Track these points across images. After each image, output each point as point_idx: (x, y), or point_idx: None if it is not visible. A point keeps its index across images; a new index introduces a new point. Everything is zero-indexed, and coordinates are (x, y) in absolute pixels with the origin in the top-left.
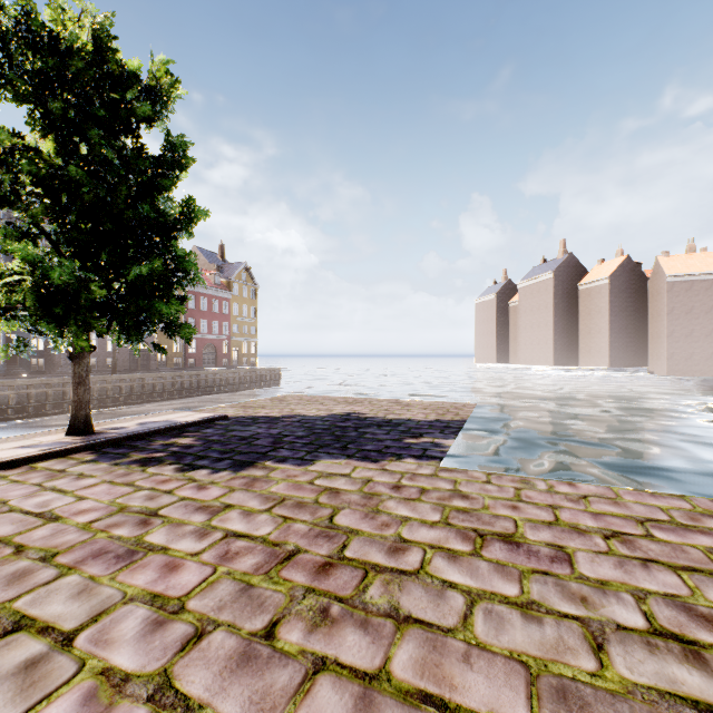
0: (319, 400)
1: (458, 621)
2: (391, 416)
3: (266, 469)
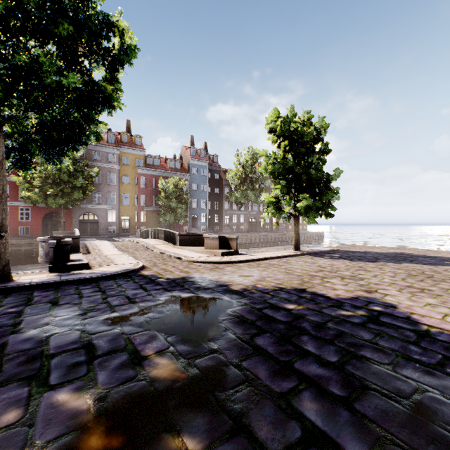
0: (375, 247)
1: None
2: (428, 255)
3: (383, 263)
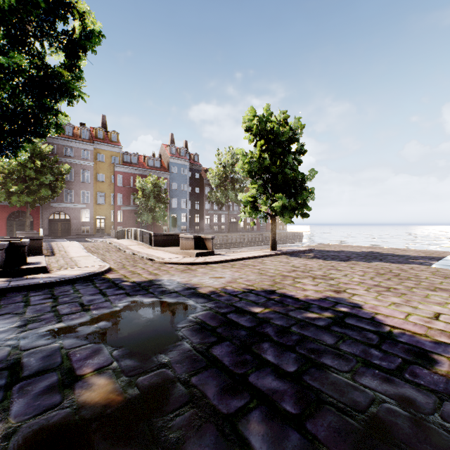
0: (349, 246)
1: (438, 283)
2: (397, 253)
3: (354, 262)
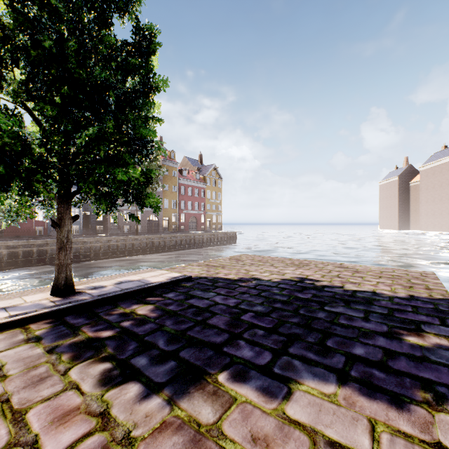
0: (268, 261)
1: None
2: (349, 285)
3: (218, 400)
